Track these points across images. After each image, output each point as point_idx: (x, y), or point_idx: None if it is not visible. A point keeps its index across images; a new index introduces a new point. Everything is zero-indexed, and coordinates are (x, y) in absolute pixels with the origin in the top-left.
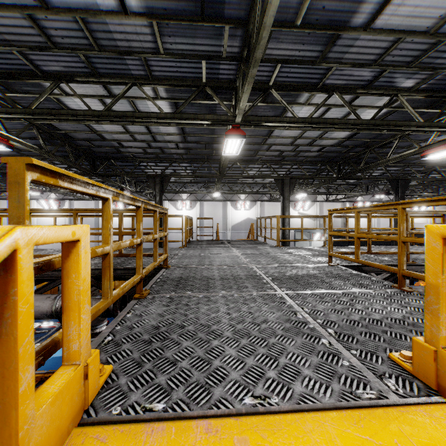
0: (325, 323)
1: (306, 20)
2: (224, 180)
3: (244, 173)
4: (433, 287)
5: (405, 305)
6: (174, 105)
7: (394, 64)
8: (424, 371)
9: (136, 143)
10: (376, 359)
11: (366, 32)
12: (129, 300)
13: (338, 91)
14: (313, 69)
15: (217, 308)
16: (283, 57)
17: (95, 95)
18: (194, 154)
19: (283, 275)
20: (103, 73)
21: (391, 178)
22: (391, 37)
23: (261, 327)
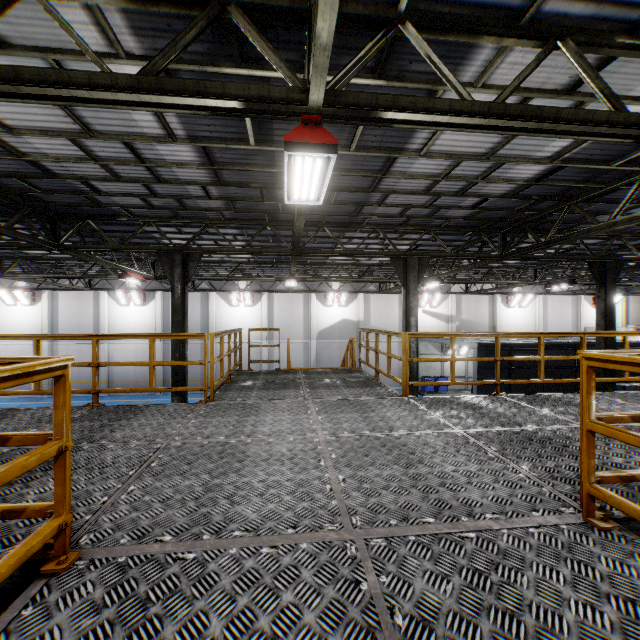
0: None
1: None
2: (305, 259)
3: (337, 247)
4: None
5: None
6: None
7: None
8: None
9: (124, 186)
10: None
11: None
12: None
13: (570, 38)
14: None
15: None
16: None
17: None
18: (243, 210)
19: None
20: None
21: (592, 258)
22: None
23: None
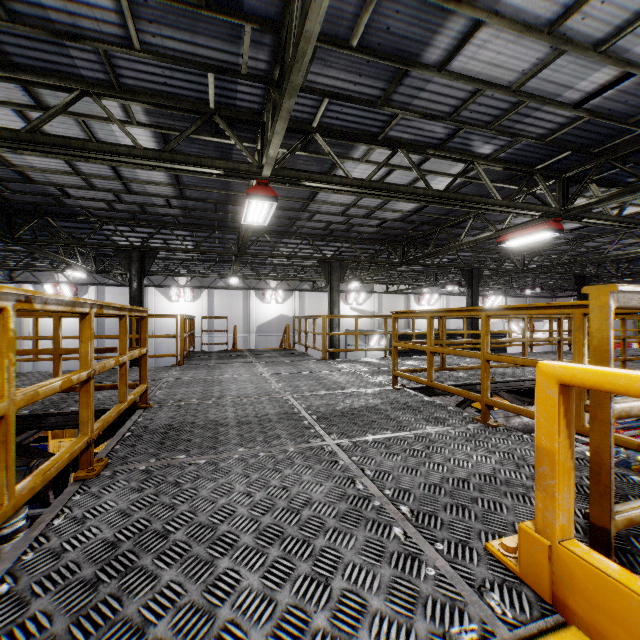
0: (396, 494)
1: (364, 41)
2: (246, 259)
3: (275, 250)
4: (547, 453)
5: (493, 450)
6: (162, 138)
7: (472, 122)
8: (535, 574)
9: (95, 193)
10: (470, 556)
11: (440, 74)
12: (75, 468)
13: (404, 148)
14: (373, 113)
15: (230, 484)
16: (333, 89)
17: (8, 102)
18: (197, 217)
19: (334, 410)
20: (23, 64)
21: (464, 267)
22: (470, 86)
23: (302, 517)
